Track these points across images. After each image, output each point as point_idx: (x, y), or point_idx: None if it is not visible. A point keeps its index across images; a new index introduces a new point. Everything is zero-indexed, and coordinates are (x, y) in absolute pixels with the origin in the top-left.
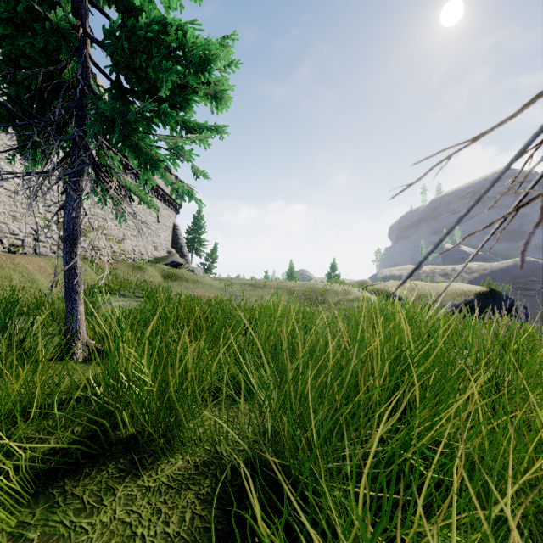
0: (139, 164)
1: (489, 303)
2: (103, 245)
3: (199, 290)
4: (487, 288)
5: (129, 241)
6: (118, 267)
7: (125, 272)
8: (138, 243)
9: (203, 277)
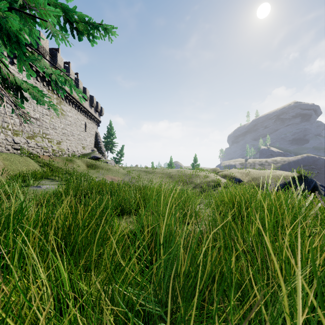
0: (4, 44)
1: (301, 184)
2: (46, 145)
3: (110, 175)
4: (298, 173)
5: (65, 143)
6: (55, 160)
7: (60, 163)
8: (71, 145)
9: (113, 166)
